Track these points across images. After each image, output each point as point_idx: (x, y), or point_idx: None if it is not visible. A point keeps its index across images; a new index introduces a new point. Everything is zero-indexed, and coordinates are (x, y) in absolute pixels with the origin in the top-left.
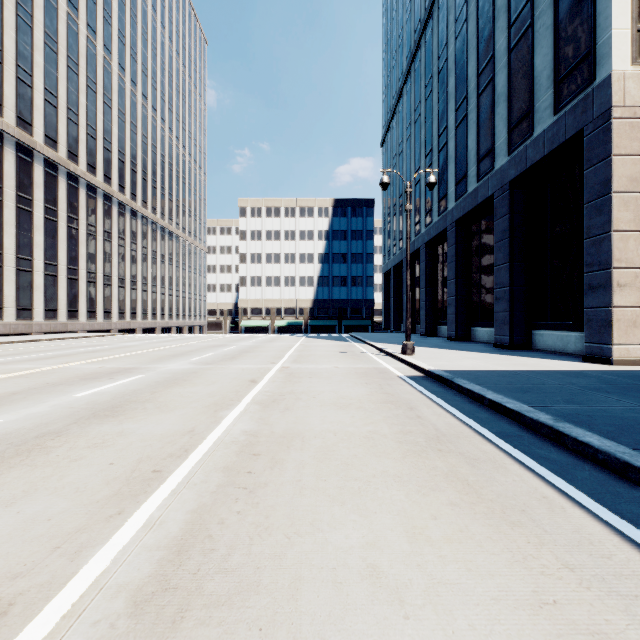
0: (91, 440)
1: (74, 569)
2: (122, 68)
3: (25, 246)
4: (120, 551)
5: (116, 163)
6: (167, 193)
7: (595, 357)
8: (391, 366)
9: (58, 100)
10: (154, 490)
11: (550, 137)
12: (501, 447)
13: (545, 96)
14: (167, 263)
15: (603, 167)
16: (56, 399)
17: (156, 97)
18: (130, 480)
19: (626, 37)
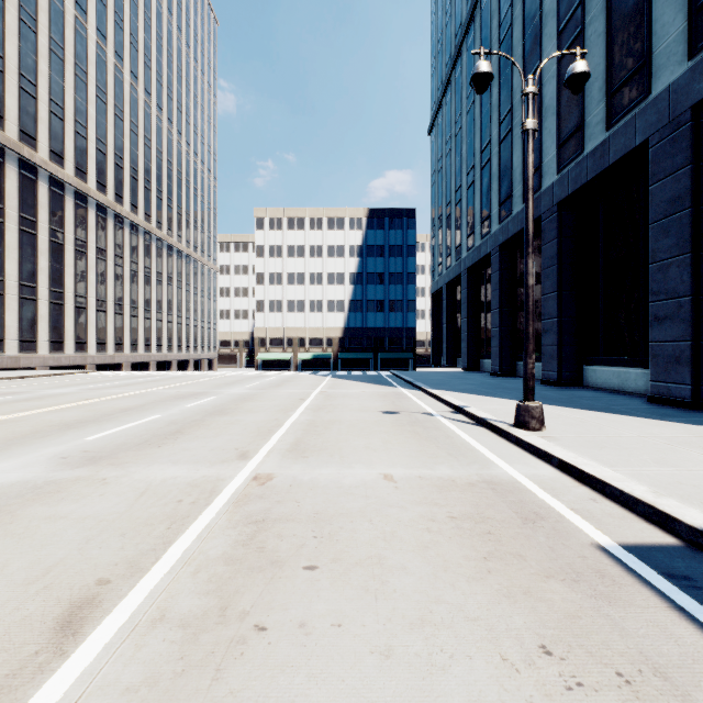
0: None
1: None
2: (102, 35)
3: None
4: None
5: (93, 154)
6: (165, 197)
7: None
8: (523, 473)
9: (5, 62)
10: None
11: None
12: None
13: None
14: (165, 283)
15: None
16: None
17: (150, 78)
18: None
19: None
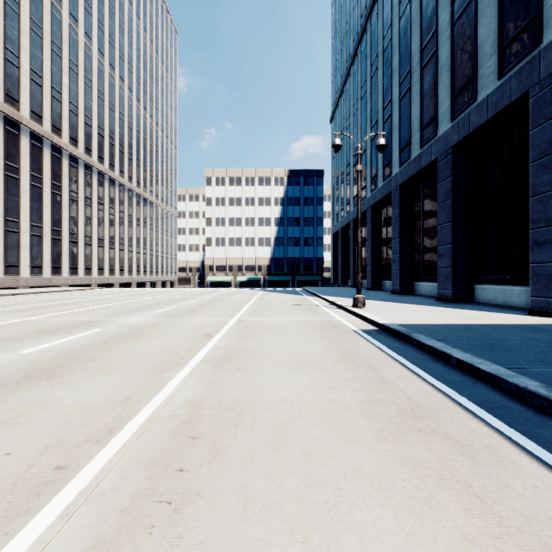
0: (4, 414)
1: None
2: (101, 53)
3: (12, 209)
4: None
5: (96, 137)
6: (142, 164)
7: (542, 310)
8: (344, 319)
9: (43, 80)
10: (41, 507)
11: (494, 101)
12: (493, 425)
13: (489, 63)
14: (142, 226)
15: (551, 126)
16: None
17: (132, 80)
18: (17, 485)
19: None
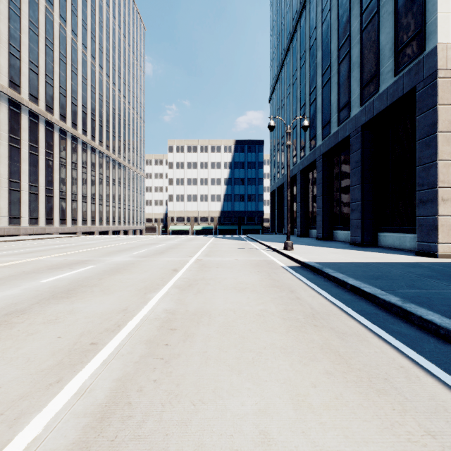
0: (47, 317)
1: (10, 436)
2: (85, 46)
3: (15, 173)
4: (52, 418)
5: (80, 114)
6: (117, 135)
7: (425, 252)
8: (276, 259)
9: (39, 69)
10: (89, 360)
11: (391, 93)
12: (362, 323)
13: (388, 63)
14: (117, 185)
15: (431, 113)
16: (27, 284)
17: (109, 67)
18: (71, 351)
19: (448, 18)
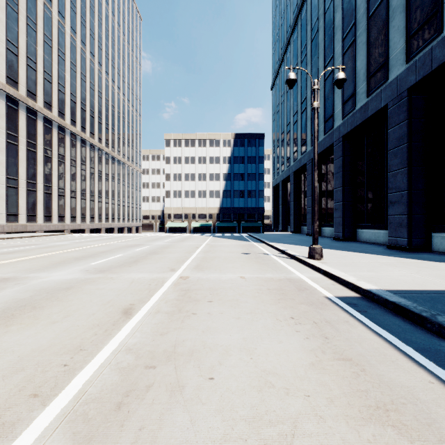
0: None
1: None
2: (74, 31)
3: None
4: None
5: (69, 103)
6: (110, 128)
7: None
8: (305, 276)
9: (18, 50)
10: None
11: None
12: None
13: None
14: (110, 180)
15: None
16: None
17: (101, 55)
18: None
19: None
